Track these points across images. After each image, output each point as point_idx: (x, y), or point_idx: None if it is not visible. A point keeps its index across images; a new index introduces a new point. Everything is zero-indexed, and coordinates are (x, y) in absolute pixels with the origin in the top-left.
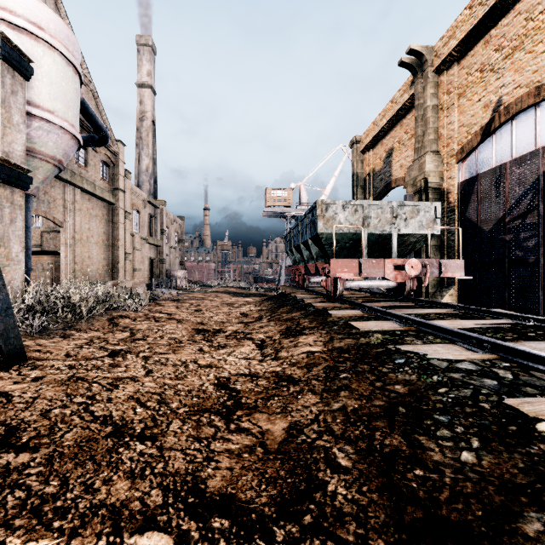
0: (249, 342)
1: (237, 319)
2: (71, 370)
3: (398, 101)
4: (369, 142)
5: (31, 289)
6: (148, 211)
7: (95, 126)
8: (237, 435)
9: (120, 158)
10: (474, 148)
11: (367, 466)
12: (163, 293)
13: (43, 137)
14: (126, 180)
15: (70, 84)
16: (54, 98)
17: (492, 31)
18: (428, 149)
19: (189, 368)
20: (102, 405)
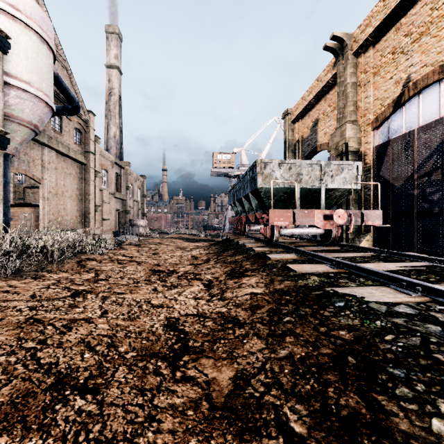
0: (198, 283)
1: (188, 261)
2: (31, 311)
3: (323, 80)
4: (298, 114)
5: (8, 236)
6: (115, 171)
7: (68, 97)
8: (182, 386)
9: (91, 126)
10: (387, 118)
11: (325, 434)
12: (126, 239)
13: (20, 104)
14: (96, 145)
15: (44, 59)
16: (30, 71)
17: (402, 19)
18: (348, 119)
19: (142, 308)
20: (51, 351)
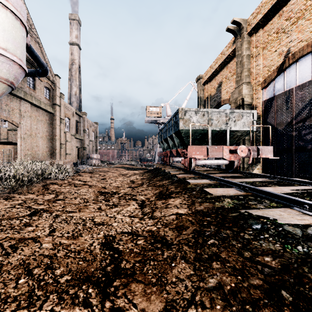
0: (133, 202)
1: (127, 185)
2: None
3: (225, 53)
4: (207, 78)
5: None
6: (75, 119)
7: (39, 63)
8: None
9: (57, 86)
10: (272, 80)
11: None
12: (83, 168)
13: None
14: (61, 99)
15: (18, 32)
16: (7, 40)
17: (284, 8)
18: (244, 81)
19: (86, 226)
20: None
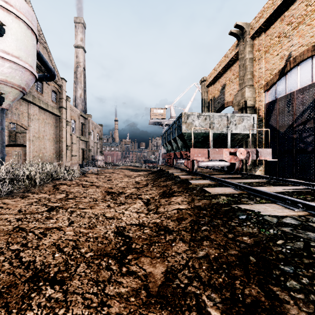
0: (139, 201)
1: (132, 185)
2: (17, 222)
3: (229, 56)
4: (211, 80)
5: (3, 167)
6: (81, 121)
7: (47, 68)
8: (126, 278)
9: (63, 89)
10: (274, 83)
11: None
12: (89, 169)
13: (12, 73)
14: (67, 102)
15: (29, 41)
16: (19, 49)
17: (285, 13)
18: (247, 84)
19: (99, 219)
20: (30, 252)
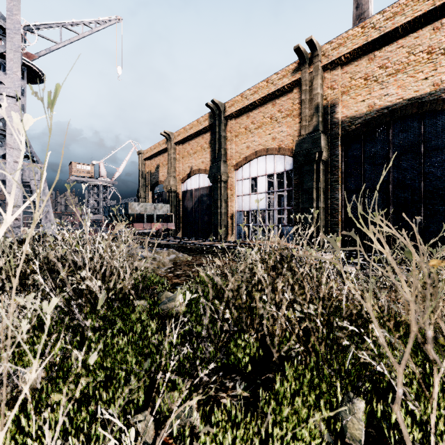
0: None
1: None
2: None
3: (161, 146)
4: (148, 156)
5: None
6: None
7: None
8: None
9: None
10: (186, 180)
11: None
12: None
13: None
14: None
15: None
16: None
17: (190, 141)
18: (172, 175)
19: None
20: None
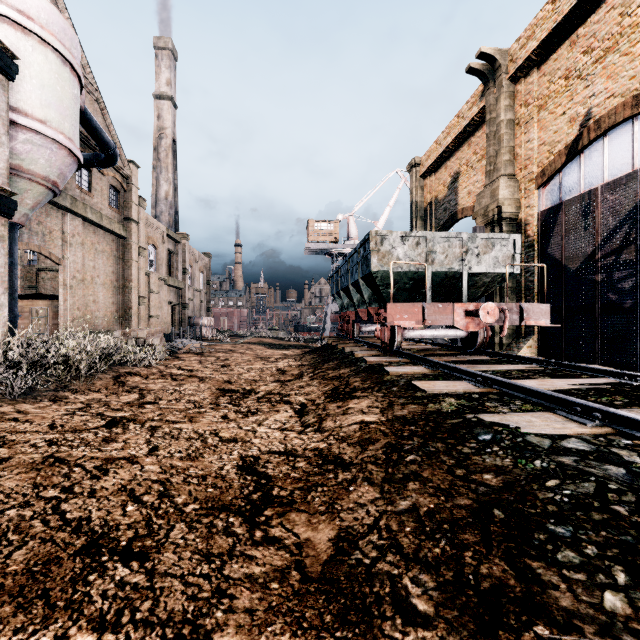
0: (285, 407)
1: (272, 377)
2: (50, 447)
3: (466, 116)
4: (430, 165)
5: (16, 341)
6: (167, 247)
7: (101, 142)
8: (263, 549)
9: (132, 183)
10: (558, 171)
11: (458, 614)
12: (183, 344)
13: (32, 152)
14: (140, 209)
15: (66, 88)
16: (47, 104)
17: (580, 29)
18: (502, 172)
19: (207, 443)
20: (80, 502)
